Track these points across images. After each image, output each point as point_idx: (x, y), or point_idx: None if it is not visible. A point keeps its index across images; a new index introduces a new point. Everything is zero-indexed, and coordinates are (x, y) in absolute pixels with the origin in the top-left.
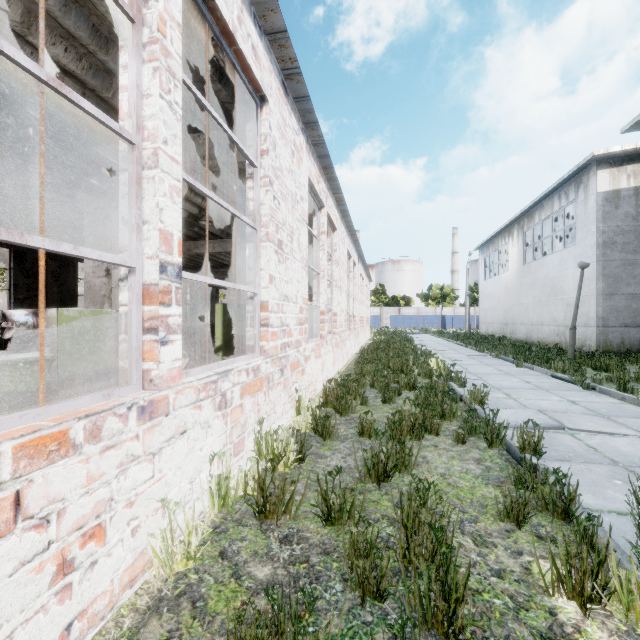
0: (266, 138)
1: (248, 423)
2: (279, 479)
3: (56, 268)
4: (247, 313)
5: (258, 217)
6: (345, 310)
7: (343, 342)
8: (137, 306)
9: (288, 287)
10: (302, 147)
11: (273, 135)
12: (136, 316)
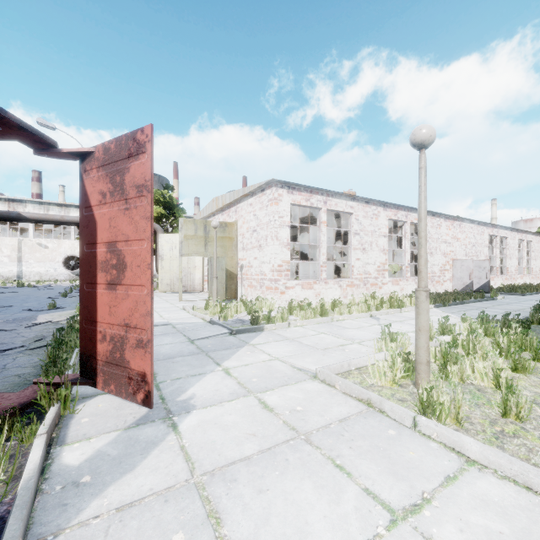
0: (507, 243)
1: (505, 283)
2: (511, 286)
3: (415, 254)
4: (503, 269)
5: (506, 255)
6: (539, 266)
7: (537, 278)
8: (496, 269)
9: (512, 264)
10: (515, 235)
11: (509, 241)
12: (496, 270)
